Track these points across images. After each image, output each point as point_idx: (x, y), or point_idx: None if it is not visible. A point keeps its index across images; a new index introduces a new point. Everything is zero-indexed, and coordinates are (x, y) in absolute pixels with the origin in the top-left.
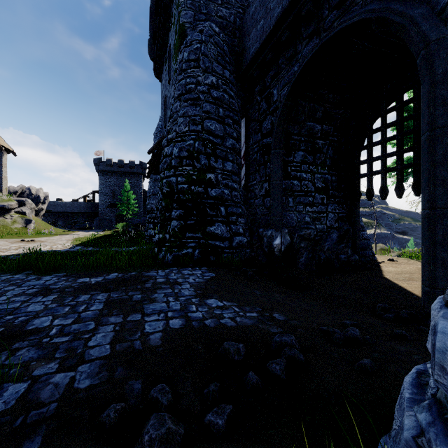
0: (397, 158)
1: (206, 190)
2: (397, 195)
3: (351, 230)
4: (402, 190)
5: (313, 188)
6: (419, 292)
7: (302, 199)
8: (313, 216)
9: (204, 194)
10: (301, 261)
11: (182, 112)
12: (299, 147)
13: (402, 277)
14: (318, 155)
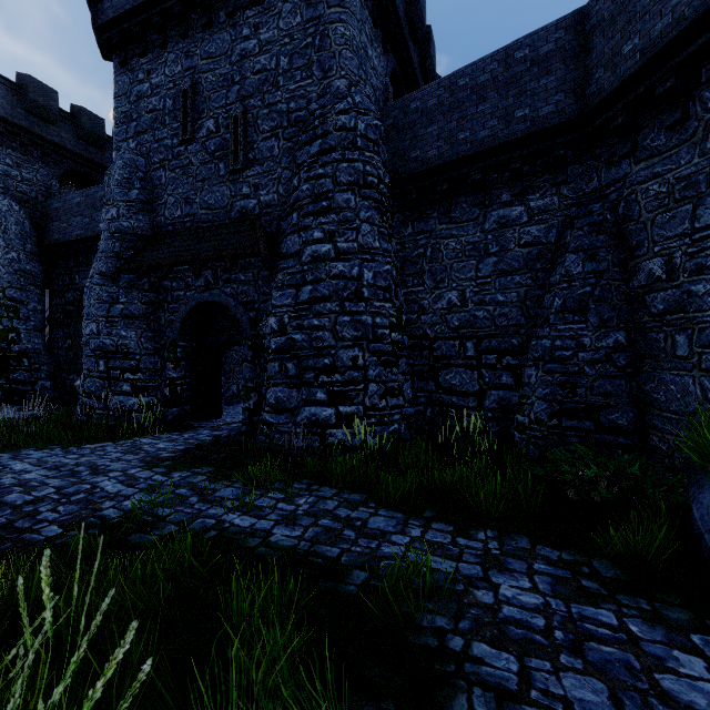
0: None
1: (10, 346)
2: None
3: None
4: None
5: None
6: None
7: None
8: None
9: (7, 349)
10: None
11: None
12: None
13: None
14: None
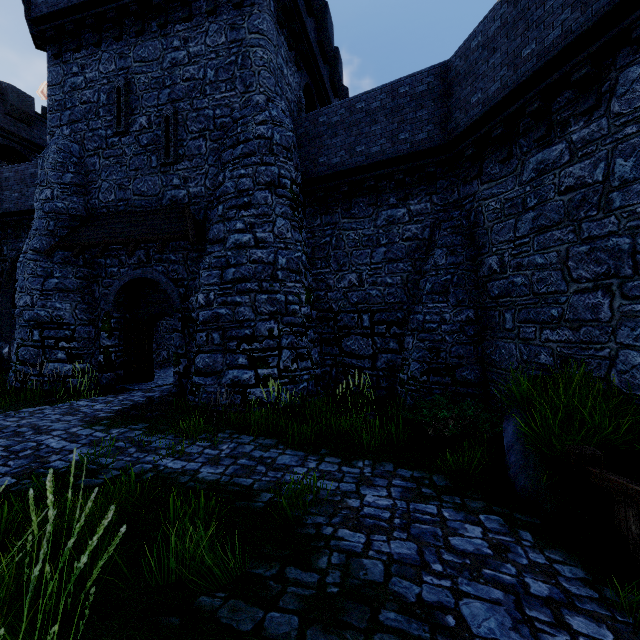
0: None
1: None
2: None
3: None
4: None
5: None
6: None
7: None
8: None
9: None
10: None
11: None
12: None
13: None
14: None
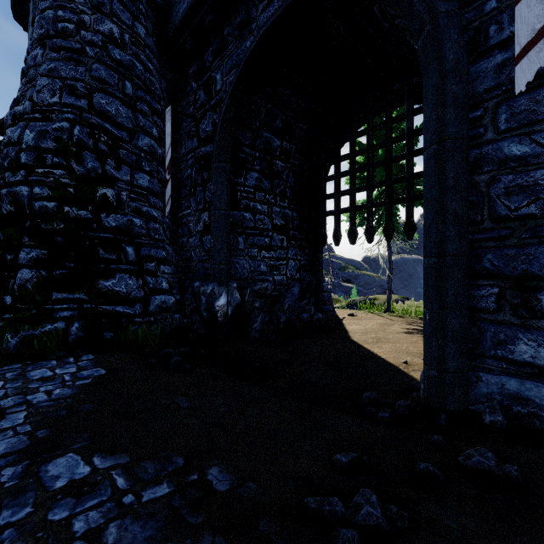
0: (368, 194)
1: (97, 216)
2: (367, 239)
3: (314, 282)
4: (372, 234)
5: (270, 226)
6: (395, 360)
7: (256, 240)
8: (271, 264)
9: (92, 223)
10: (255, 327)
11: (46, 67)
12: (252, 165)
13: (369, 338)
14: (276, 181)
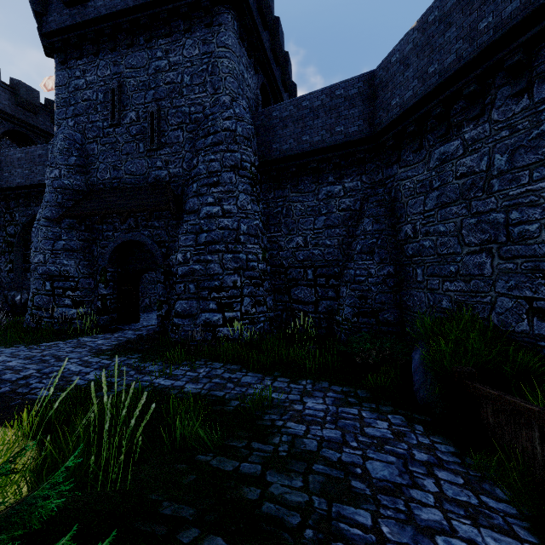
0: None
1: None
2: None
3: None
4: None
5: None
6: None
7: None
8: None
9: None
10: None
11: None
12: None
13: None
14: None
